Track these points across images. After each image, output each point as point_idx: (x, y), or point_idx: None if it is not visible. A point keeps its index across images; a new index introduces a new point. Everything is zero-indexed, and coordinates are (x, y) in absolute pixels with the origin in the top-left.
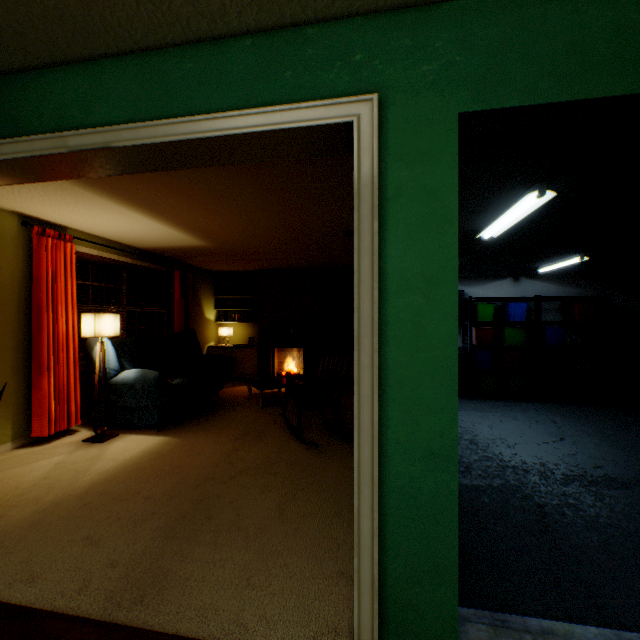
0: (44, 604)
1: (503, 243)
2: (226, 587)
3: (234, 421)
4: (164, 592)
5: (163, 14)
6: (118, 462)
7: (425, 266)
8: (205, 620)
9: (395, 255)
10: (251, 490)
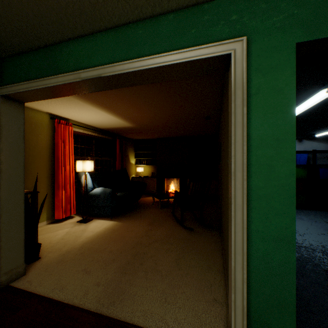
0: (68, 301)
1: (296, 120)
2: (154, 301)
3: (147, 215)
4: (124, 301)
5: (129, 6)
6: (94, 233)
7: (274, 132)
8: (146, 318)
9: (256, 126)
10: (160, 251)
